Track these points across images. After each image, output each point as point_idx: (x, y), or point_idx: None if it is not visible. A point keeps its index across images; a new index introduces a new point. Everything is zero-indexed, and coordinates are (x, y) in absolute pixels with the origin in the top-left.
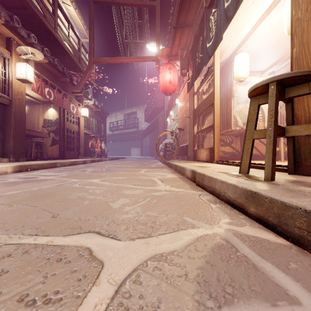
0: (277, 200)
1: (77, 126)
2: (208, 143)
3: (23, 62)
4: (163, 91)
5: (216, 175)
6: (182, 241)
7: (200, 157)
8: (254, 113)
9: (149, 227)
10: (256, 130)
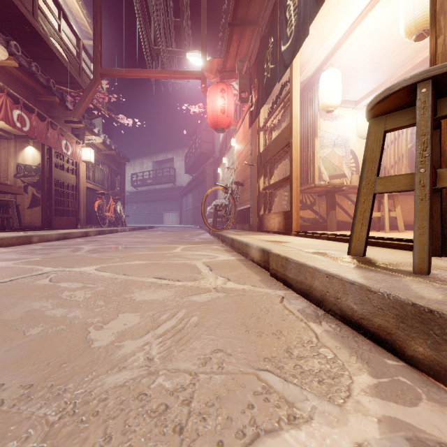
0: None
1: (74, 177)
2: (279, 205)
3: None
4: (211, 124)
5: (311, 259)
6: None
7: (269, 225)
8: (377, 147)
9: (171, 430)
10: (381, 178)
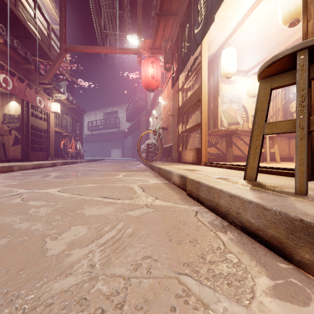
0: None
1: (46, 123)
2: (193, 144)
3: None
4: (145, 86)
5: (217, 183)
6: None
7: (185, 158)
8: (265, 100)
9: None
10: (268, 123)
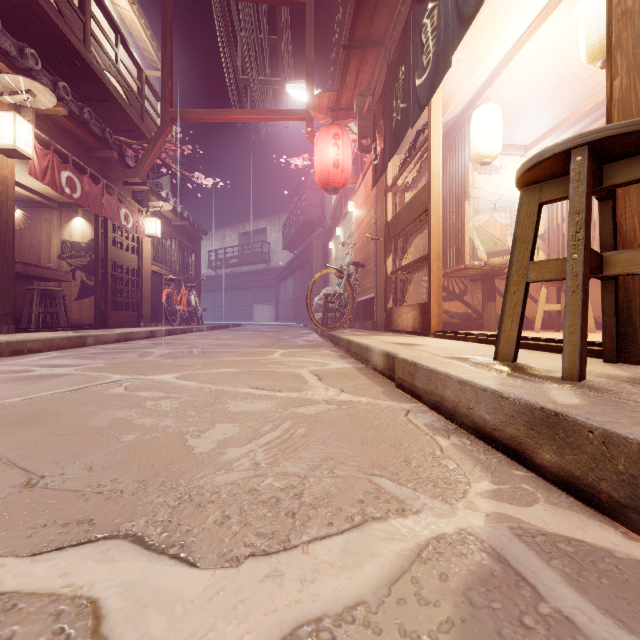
0: (626, 440)
1: (136, 257)
2: (415, 294)
3: (7, 111)
4: (321, 183)
5: (445, 364)
6: (377, 563)
7: (400, 323)
8: (530, 223)
9: (284, 514)
10: (535, 263)
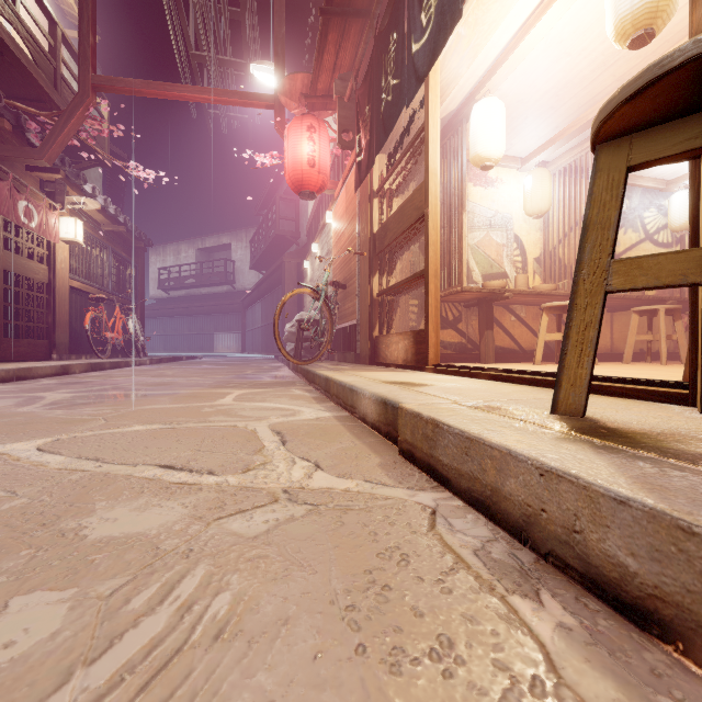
0: None
1: (46, 268)
2: (405, 321)
3: None
4: (293, 184)
5: (488, 425)
6: None
7: (388, 355)
8: (613, 199)
9: None
10: (621, 261)
